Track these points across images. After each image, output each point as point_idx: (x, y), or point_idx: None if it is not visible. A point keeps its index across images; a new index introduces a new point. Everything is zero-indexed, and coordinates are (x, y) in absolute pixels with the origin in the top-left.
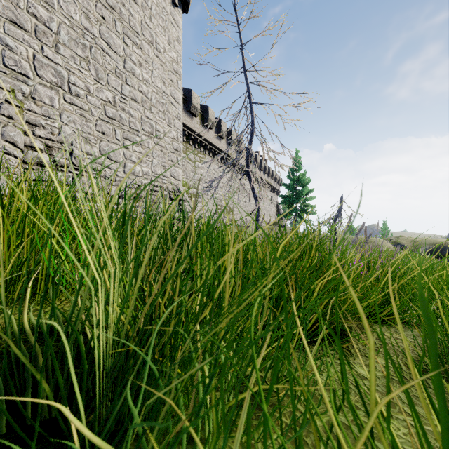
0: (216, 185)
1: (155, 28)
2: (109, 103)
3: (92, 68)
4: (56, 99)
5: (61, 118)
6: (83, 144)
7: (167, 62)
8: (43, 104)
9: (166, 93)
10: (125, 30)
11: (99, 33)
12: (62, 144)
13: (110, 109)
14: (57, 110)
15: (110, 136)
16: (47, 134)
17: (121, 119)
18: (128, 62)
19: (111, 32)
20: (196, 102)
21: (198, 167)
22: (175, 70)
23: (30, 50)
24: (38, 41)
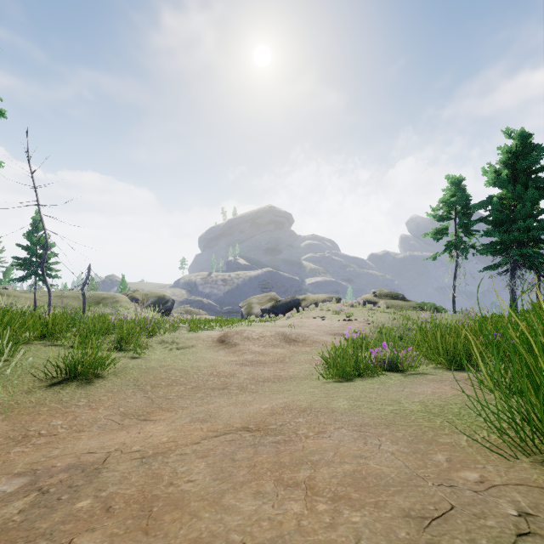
0: None
1: None
2: None
3: None
4: None
5: None
6: None
7: None
8: None
9: None
10: None
11: None
12: None
13: None
14: None
15: None
16: None
17: None
18: None
19: None
20: None
21: None
22: None
23: None
24: None
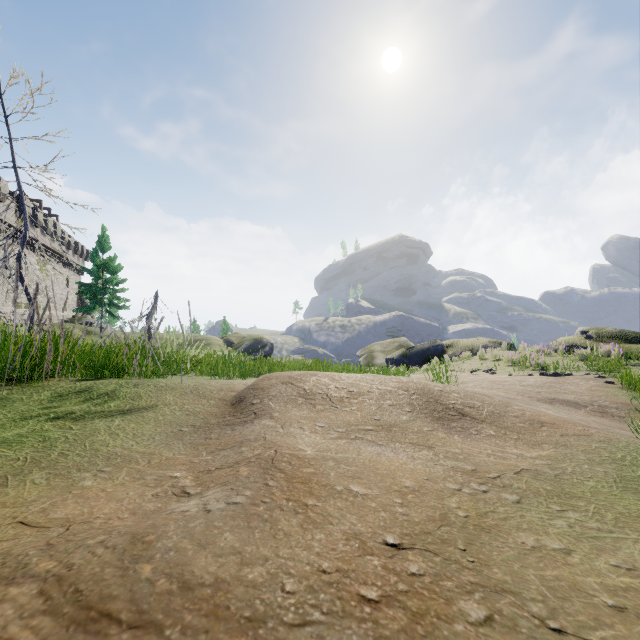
0: None
1: None
2: None
3: None
4: None
5: None
6: None
7: None
8: None
9: None
10: None
11: None
12: None
13: None
14: None
15: None
16: None
17: None
18: None
19: None
20: None
21: None
22: None
23: None
24: None
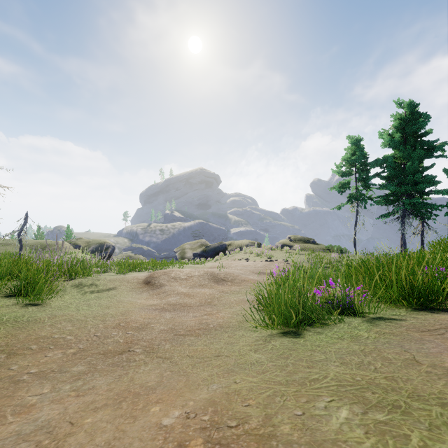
0: None
1: None
2: None
3: None
4: None
5: None
6: None
7: None
8: None
9: None
10: None
11: None
12: None
13: None
14: None
15: None
16: None
17: None
18: None
19: None
20: None
21: None
22: None
23: None
24: None
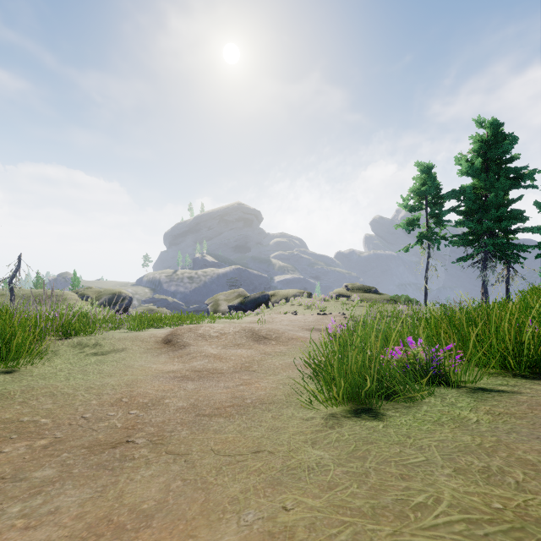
0: None
1: None
2: None
3: None
4: None
5: None
6: None
7: None
8: None
9: None
10: None
11: None
12: None
13: None
14: None
15: None
16: None
17: None
18: None
19: None
20: None
21: None
22: None
23: None
24: None
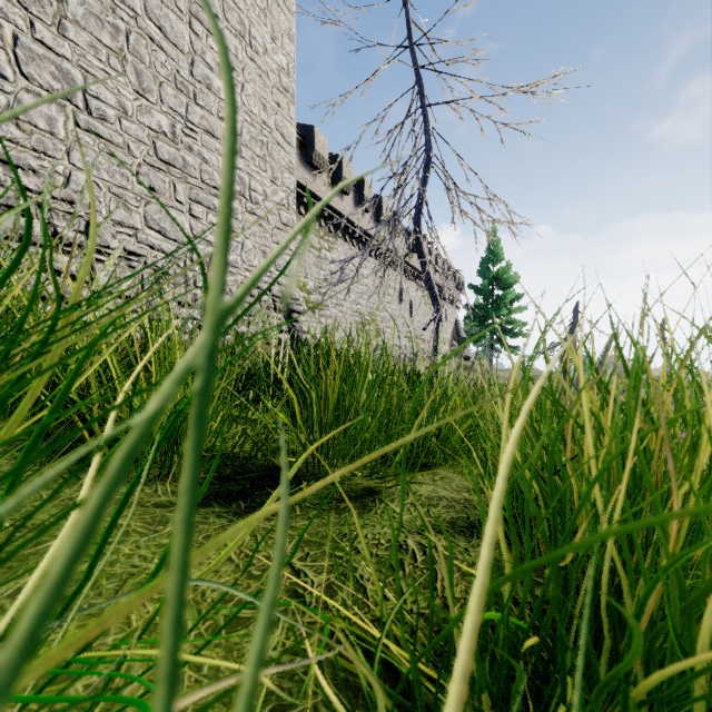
0: (355, 289)
1: (248, 10)
2: (162, 136)
3: (132, 70)
4: (60, 121)
5: (70, 158)
6: (114, 206)
7: (270, 71)
8: (33, 128)
9: (268, 125)
10: (194, 8)
11: (145, 8)
12: (71, 206)
13: (165, 147)
14: (61, 142)
15: (165, 195)
16: (41, 185)
17: (185, 166)
18: (199, 66)
19: (166, 9)
20: (321, 147)
21: (325, 258)
22: (283, 86)
23: (7, 26)
24: (23, 11)
